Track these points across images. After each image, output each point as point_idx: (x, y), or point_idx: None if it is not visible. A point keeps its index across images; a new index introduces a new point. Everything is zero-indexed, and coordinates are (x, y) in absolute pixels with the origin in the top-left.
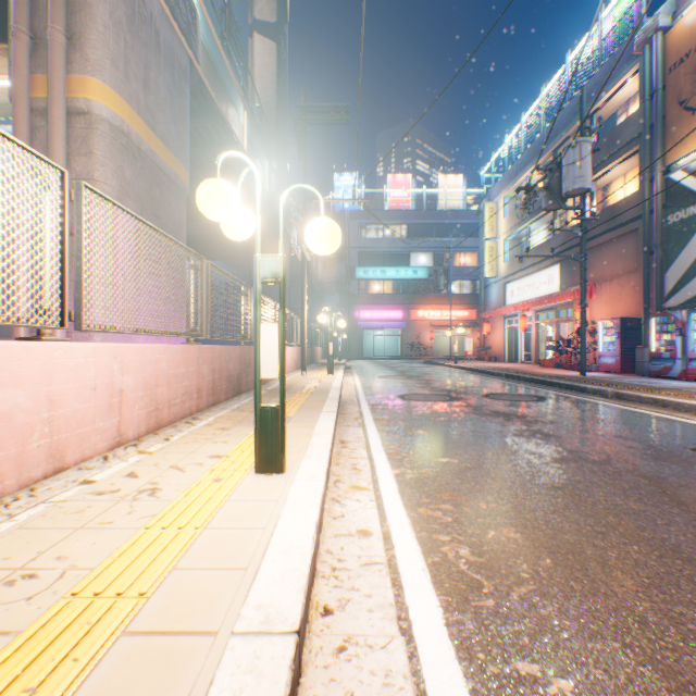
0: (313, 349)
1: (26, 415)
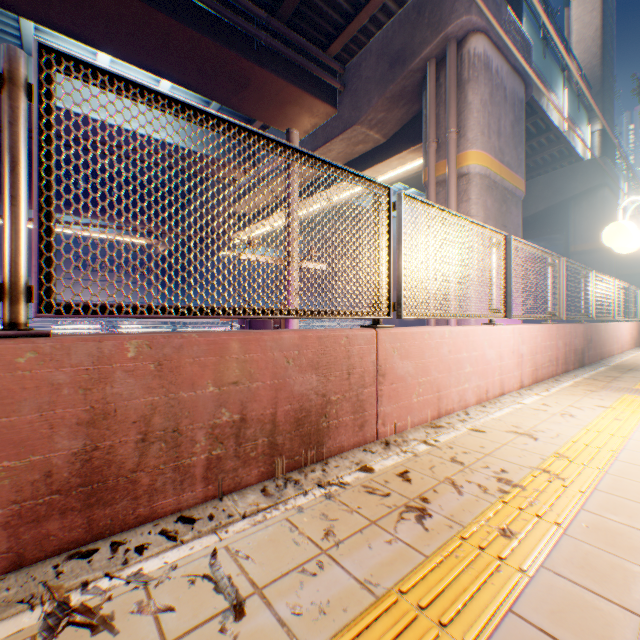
0: None
1: (493, 363)
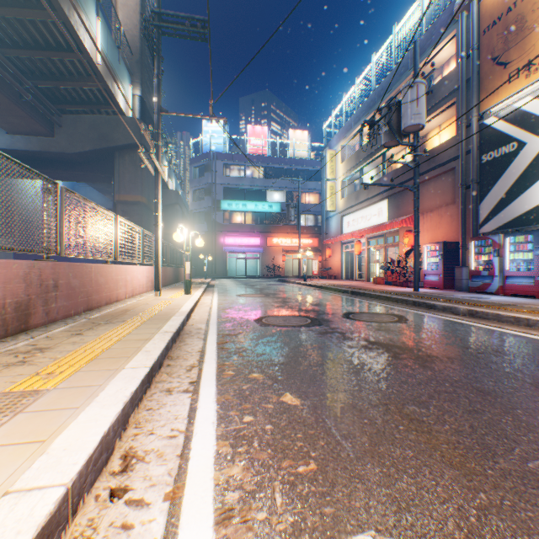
0: (179, 269)
1: None
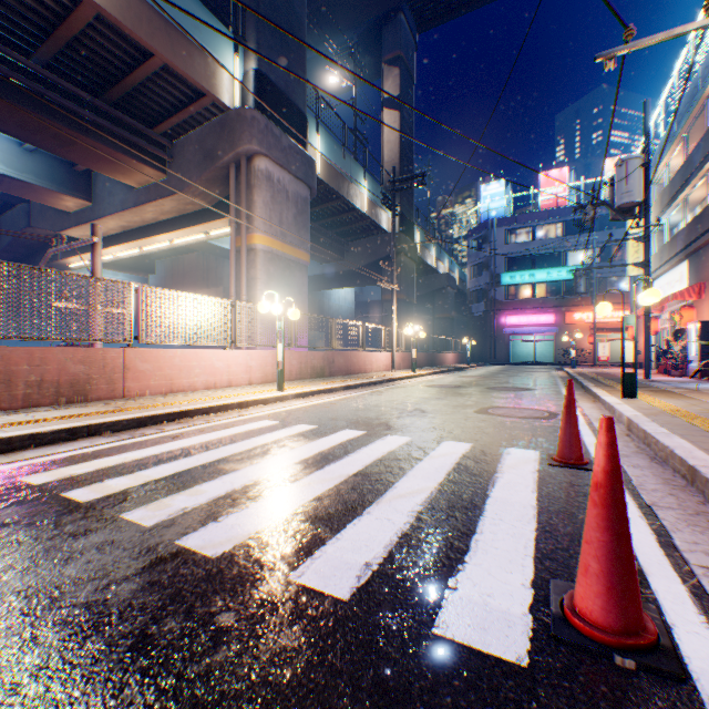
0: (434, 354)
1: (223, 369)
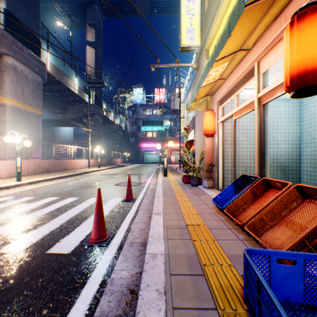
0: (112, 160)
1: None
